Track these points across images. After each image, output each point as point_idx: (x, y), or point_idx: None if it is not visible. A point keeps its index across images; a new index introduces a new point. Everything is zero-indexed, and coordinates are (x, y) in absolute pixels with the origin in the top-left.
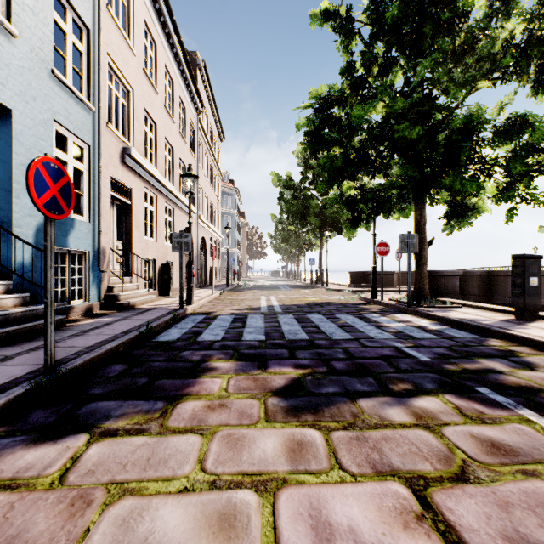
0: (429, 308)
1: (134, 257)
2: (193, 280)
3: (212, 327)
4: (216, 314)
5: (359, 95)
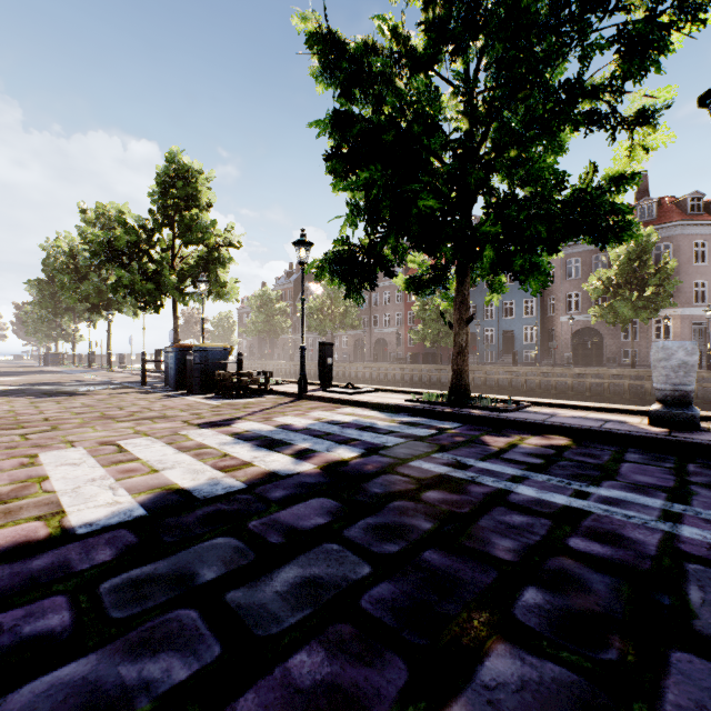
0: None
1: None
2: None
3: None
4: None
5: None
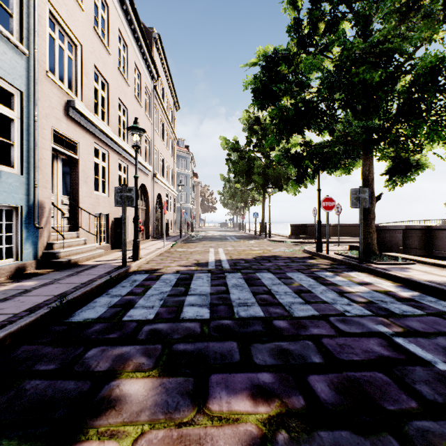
0: (382, 265)
1: (82, 212)
2: (149, 232)
3: (150, 294)
4: (160, 272)
5: (306, 53)
